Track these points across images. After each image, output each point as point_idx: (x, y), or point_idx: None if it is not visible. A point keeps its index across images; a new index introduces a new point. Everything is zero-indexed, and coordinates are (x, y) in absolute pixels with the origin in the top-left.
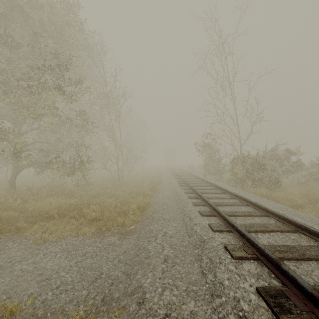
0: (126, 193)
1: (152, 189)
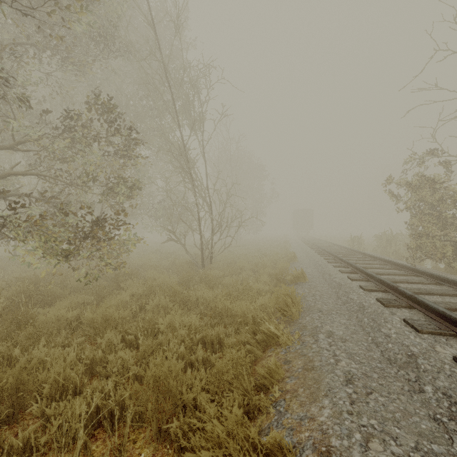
0: (195, 322)
1: (282, 311)
